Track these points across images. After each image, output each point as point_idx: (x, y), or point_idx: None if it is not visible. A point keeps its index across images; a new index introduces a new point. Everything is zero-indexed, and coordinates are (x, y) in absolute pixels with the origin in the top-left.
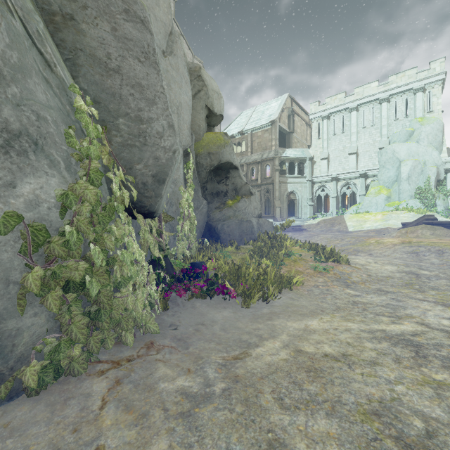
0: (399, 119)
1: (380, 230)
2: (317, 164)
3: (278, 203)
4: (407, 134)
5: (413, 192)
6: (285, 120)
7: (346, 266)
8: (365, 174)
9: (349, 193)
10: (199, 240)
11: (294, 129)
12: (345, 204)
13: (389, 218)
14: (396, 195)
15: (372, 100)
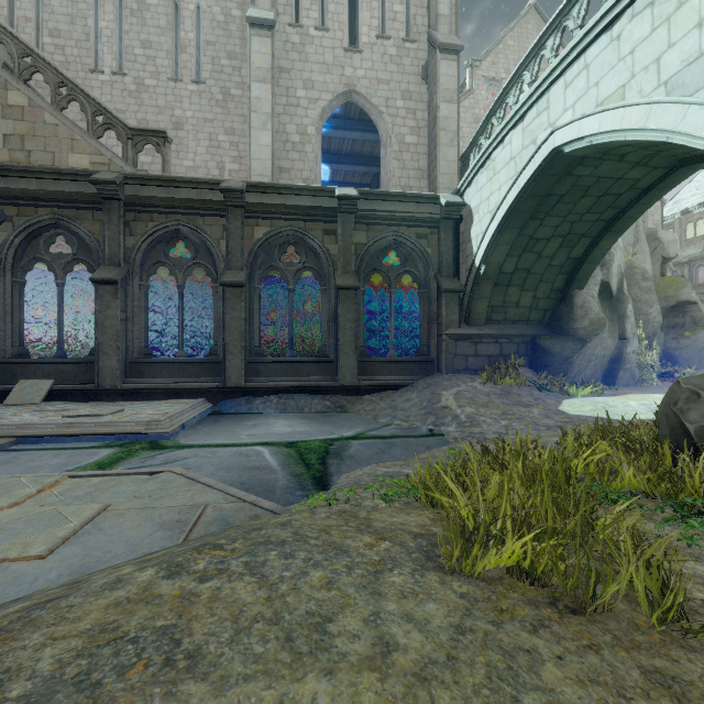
0: None
1: None
2: None
3: None
4: None
5: None
6: None
7: None
8: None
9: None
10: (663, 361)
11: None
12: None
13: None
14: None
15: None
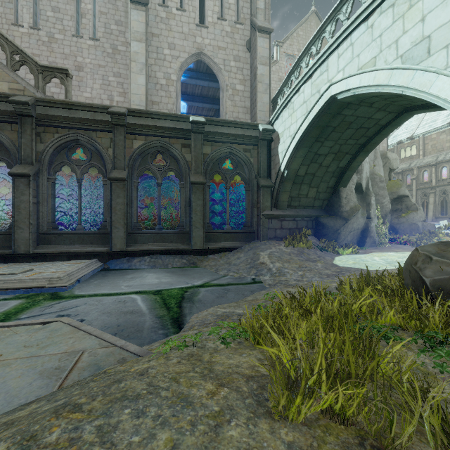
0: None
1: None
2: None
3: None
4: None
5: None
6: None
7: None
8: None
9: None
10: (390, 231)
11: None
12: None
13: None
14: None
15: None
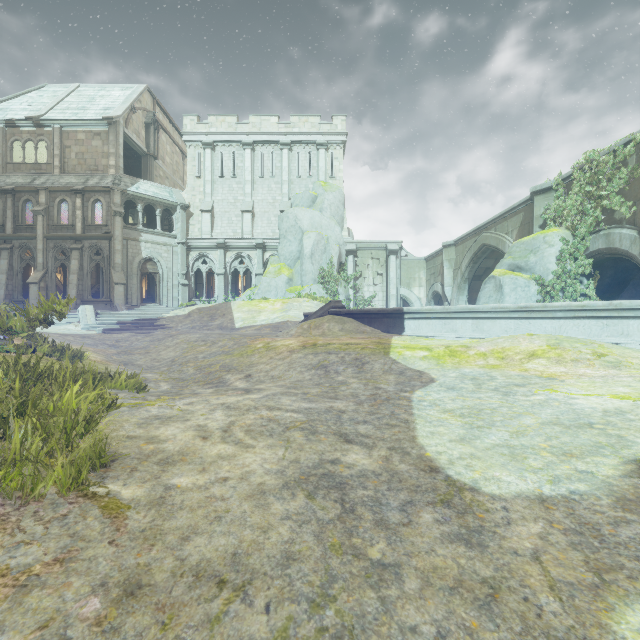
0: (302, 177)
1: (278, 326)
2: (195, 219)
3: (119, 276)
4: (310, 199)
5: (316, 274)
6: (139, 129)
7: (64, 505)
8: (263, 245)
9: (242, 269)
10: None
11: (159, 152)
12: (238, 287)
13: (290, 307)
14: (299, 278)
15: (272, 140)
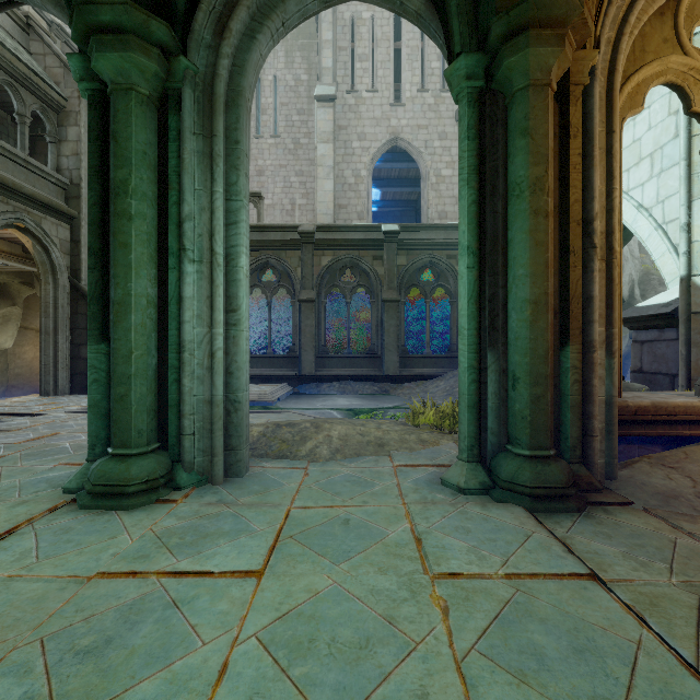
0: None
1: None
2: None
3: None
4: None
5: None
6: None
7: None
8: None
9: None
10: None
11: None
12: None
13: None
14: None
15: None
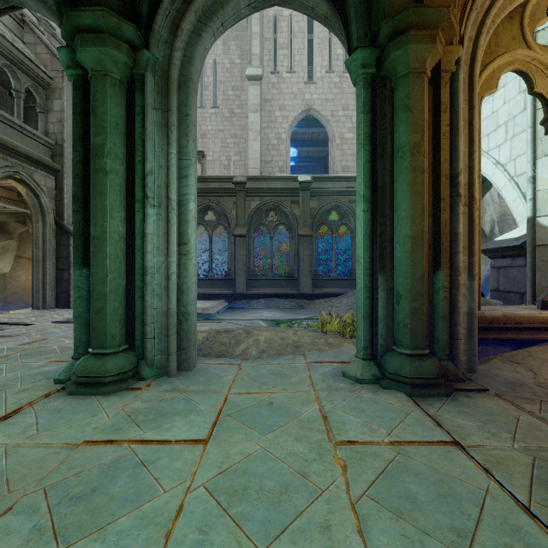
0: None
1: None
2: None
3: None
4: None
5: None
6: None
7: None
8: None
9: None
10: None
11: None
12: None
13: None
14: None
15: None
